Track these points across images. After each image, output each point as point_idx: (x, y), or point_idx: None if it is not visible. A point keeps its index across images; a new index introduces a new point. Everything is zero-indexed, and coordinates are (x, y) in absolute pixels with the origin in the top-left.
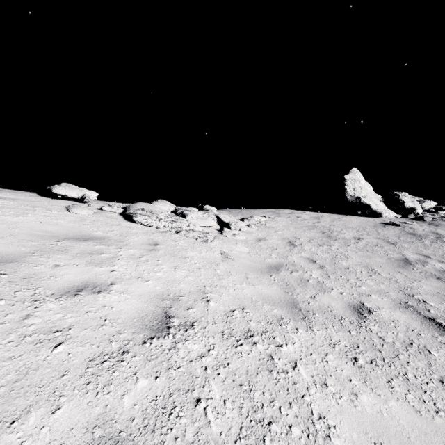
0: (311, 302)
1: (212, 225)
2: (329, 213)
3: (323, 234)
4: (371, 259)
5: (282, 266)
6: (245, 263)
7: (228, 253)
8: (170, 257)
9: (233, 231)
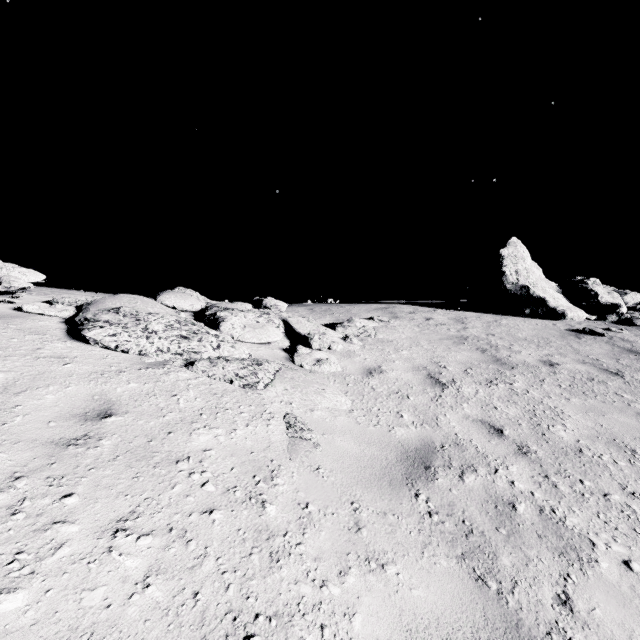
0: (572, 632)
1: (274, 340)
2: (476, 312)
3: (485, 355)
4: (607, 416)
5: (434, 452)
6: (345, 451)
7: (304, 420)
8: (122, 468)
9: (317, 354)
